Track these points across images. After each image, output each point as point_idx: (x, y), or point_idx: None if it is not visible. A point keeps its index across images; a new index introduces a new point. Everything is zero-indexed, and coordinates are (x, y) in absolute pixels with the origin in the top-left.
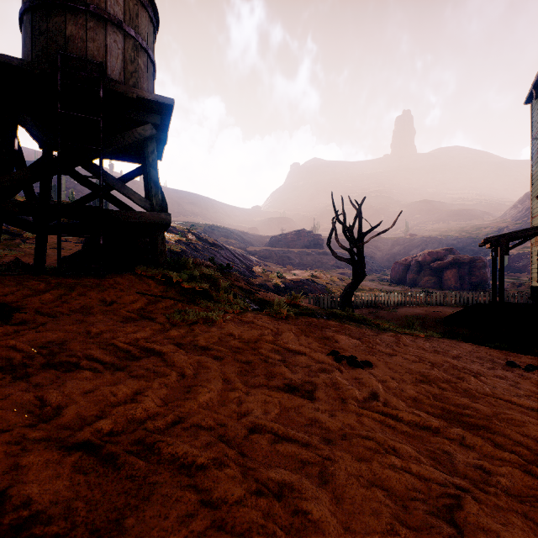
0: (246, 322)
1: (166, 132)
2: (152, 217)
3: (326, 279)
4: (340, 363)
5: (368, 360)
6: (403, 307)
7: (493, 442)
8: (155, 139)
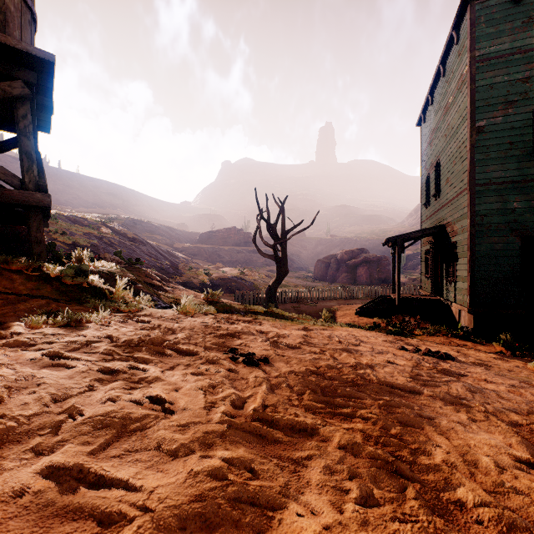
0: (141, 322)
1: (49, 97)
2: (22, 196)
3: (254, 276)
4: (234, 362)
5: (268, 355)
6: (323, 301)
7: (367, 436)
8: (28, 101)
